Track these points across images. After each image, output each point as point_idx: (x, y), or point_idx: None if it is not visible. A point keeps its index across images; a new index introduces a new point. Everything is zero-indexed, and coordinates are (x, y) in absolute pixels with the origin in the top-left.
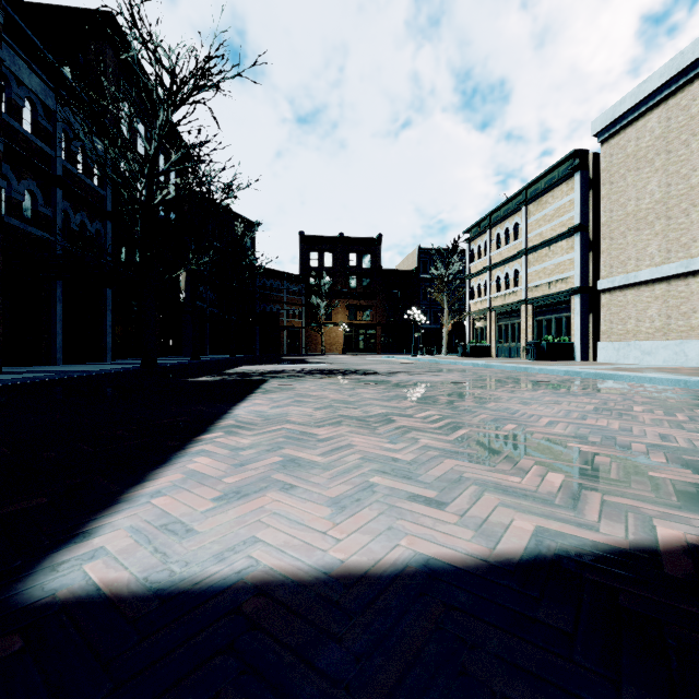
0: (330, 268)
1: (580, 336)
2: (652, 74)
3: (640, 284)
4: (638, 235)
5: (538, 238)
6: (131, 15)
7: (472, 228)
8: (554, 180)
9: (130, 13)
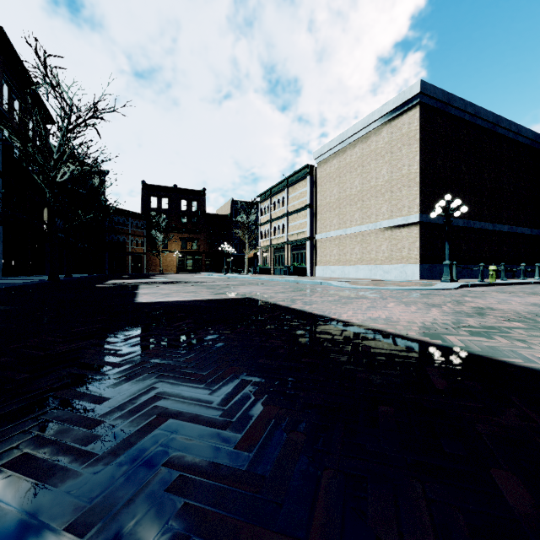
0: (166, 209)
1: (309, 263)
2: (334, 138)
3: (331, 238)
4: (330, 214)
5: (293, 208)
6: (46, 71)
7: (261, 195)
8: (299, 178)
9: (45, 70)
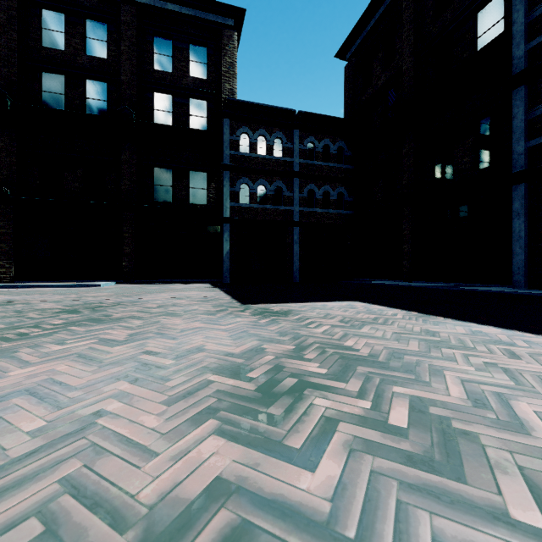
0: None
1: None
2: None
3: None
4: None
5: None
6: None
7: None
8: None
9: None
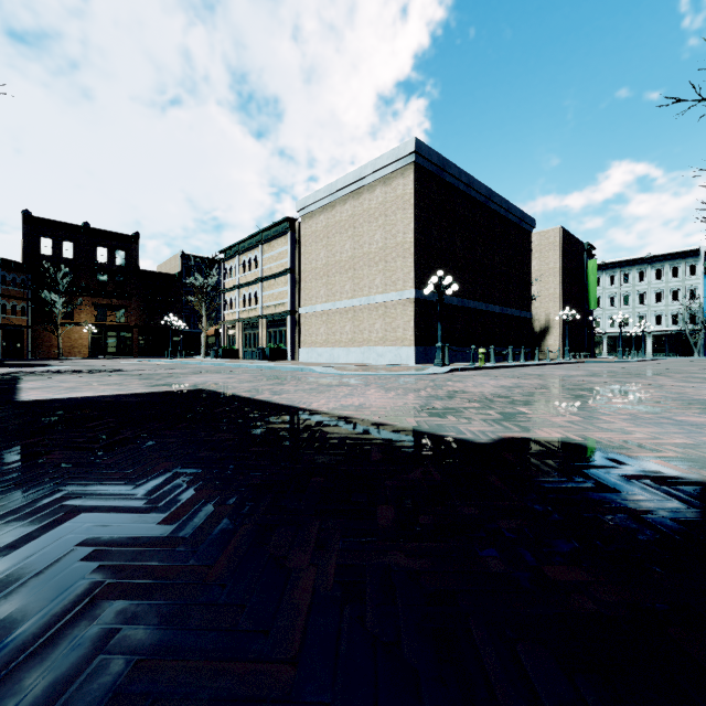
0: (70, 259)
1: (291, 344)
2: (321, 189)
3: (318, 313)
4: (317, 283)
5: (269, 271)
6: None
7: (226, 250)
8: (277, 233)
9: None
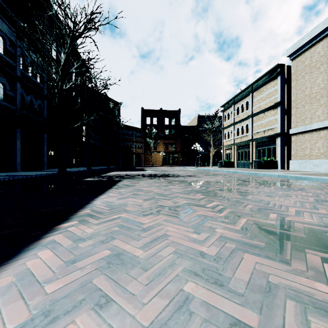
0: (156, 125)
1: (280, 157)
2: (319, 24)
3: (312, 131)
4: (311, 106)
5: (258, 109)
6: None
7: (225, 105)
8: (266, 80)
9: None
